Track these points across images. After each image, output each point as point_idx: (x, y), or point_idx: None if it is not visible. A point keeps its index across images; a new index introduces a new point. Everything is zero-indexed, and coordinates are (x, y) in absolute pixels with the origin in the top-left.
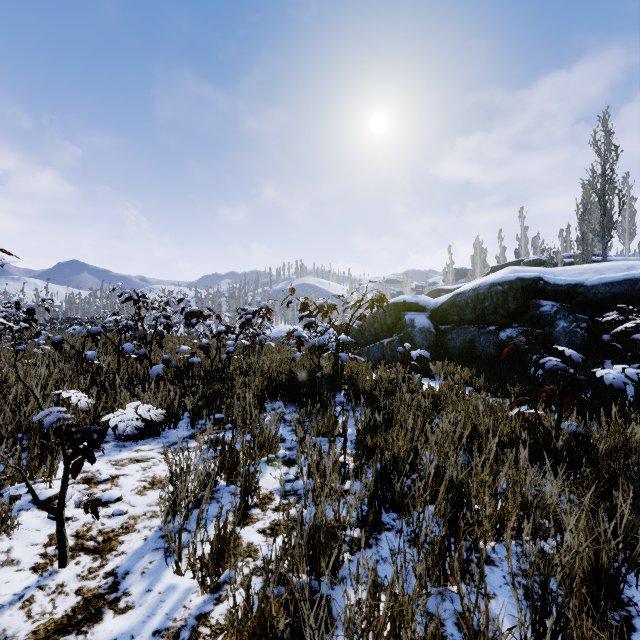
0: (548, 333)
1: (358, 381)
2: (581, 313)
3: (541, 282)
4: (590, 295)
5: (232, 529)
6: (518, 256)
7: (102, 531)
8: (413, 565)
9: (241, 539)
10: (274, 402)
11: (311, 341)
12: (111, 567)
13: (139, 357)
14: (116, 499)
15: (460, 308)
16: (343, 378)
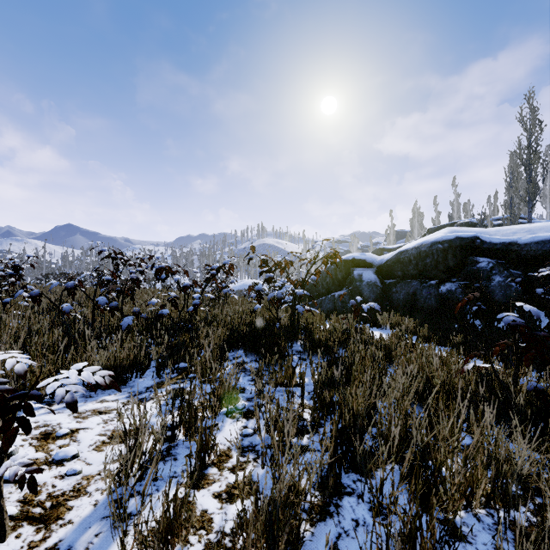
0: (484, 287)
1: (314, 332)
2: (515, 269)
3: (478, 241)
4: (523, 252)
5: (183, 500)
6: (451, 219)
7: (51, 495)
8: (380, 546)
9: (195, 505)
10: (236, 351)
11: (270, 294)
12: (53, 541)
13: (111, 309)
14: (72, 456)
15: (404, 264)
16: (299, 328)
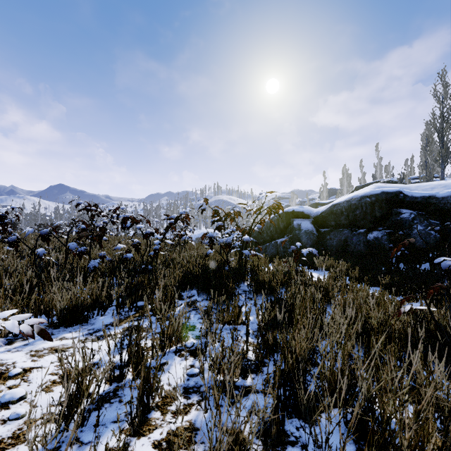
0: (407, 234)
1: (259, 274)
2: (433, 219)
3: (401, 195)
4: (441, 205)
5: None
6: (375, 179)
7: None
8: None
9: None
10: (189, 291)
11: (220, 241)
12: None
13: (79, 254)
14: (18, 398)
15: (336, 215)
16: (246, 271)
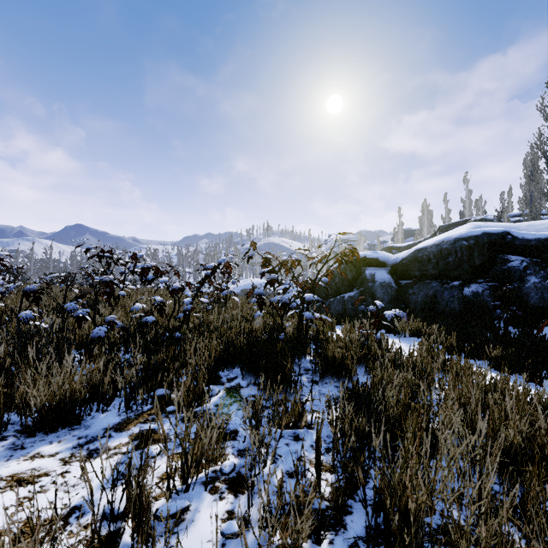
0: (517, 289)
1: (327, 348)
2: None
3: (509, 237)
4: None
5: None
6: (463, 216)
7: None
8: None
9: None
10: (230, 370)
11: (273, 300)
12: None
13: (78, 319)
14: None
15: (422, 263)
16: (308, 340)
